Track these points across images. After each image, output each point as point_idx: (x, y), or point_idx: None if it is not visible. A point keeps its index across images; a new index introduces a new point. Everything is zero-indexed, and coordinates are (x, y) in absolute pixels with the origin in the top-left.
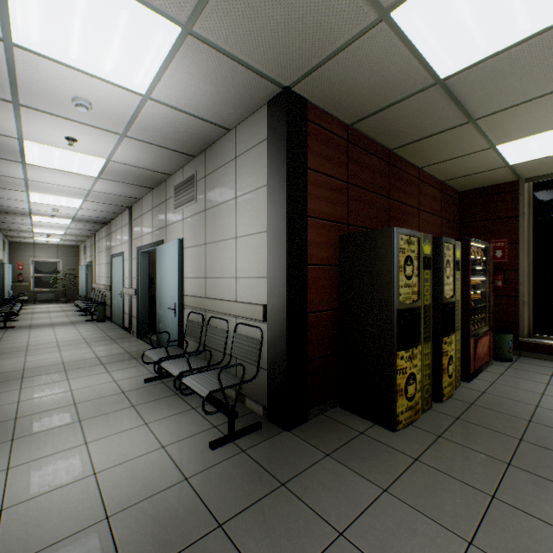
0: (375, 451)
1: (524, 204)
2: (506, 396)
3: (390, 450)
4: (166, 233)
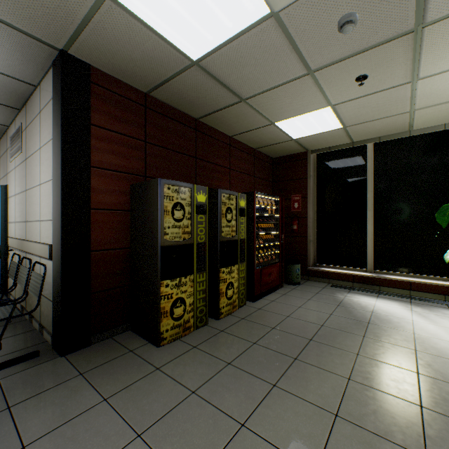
0: (128, 365)
1: (311, 169)
2: (273, 310)
3: (143, 363)
4: (7, 181)
